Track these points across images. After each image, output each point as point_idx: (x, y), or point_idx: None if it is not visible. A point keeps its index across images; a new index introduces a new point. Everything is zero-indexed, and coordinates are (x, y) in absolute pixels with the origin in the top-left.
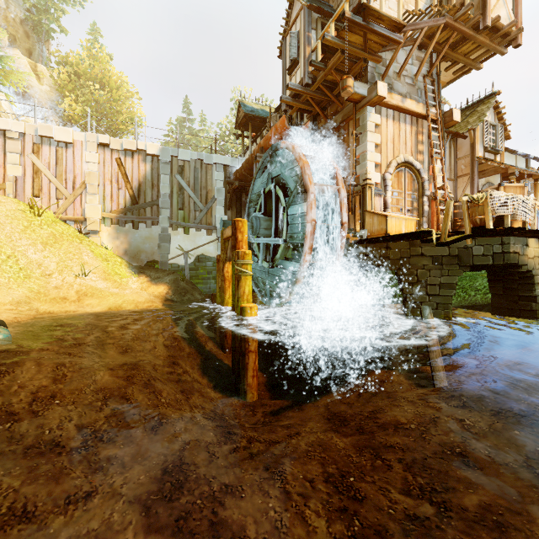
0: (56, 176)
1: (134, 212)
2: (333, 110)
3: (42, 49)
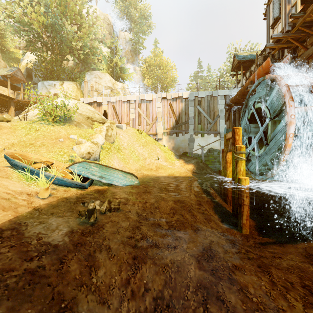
0: (146, 116)
1: (176, 128)
2: (311, 40)
3: (137, 59)
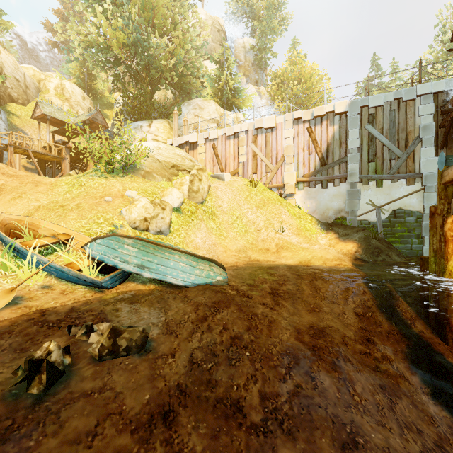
0: (265, 156)
1: (322, 173)
2: None
3: (262, 76)
